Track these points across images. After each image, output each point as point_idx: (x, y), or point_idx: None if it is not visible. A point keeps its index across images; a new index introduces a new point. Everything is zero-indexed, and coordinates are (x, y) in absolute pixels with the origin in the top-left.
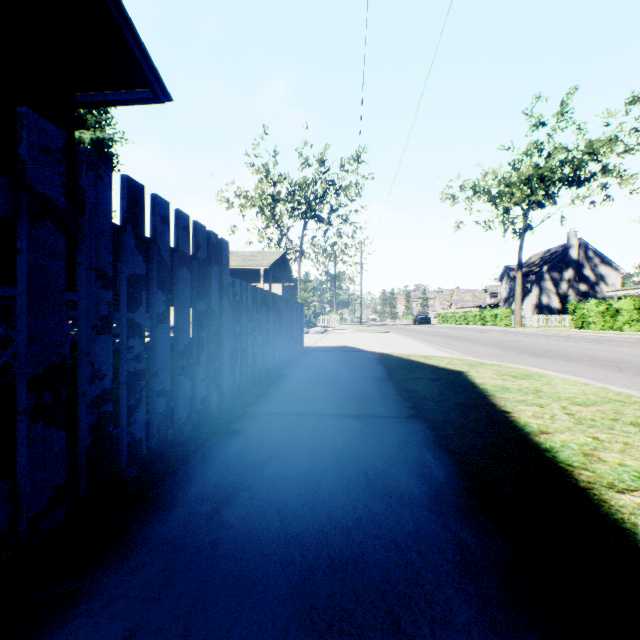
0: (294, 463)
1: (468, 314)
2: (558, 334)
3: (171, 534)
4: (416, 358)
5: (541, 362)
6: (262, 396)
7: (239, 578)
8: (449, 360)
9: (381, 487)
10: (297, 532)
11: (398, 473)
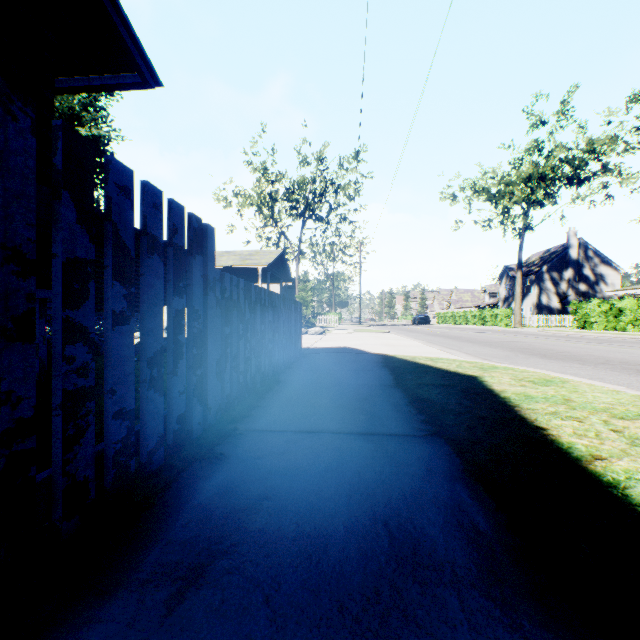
0: (291, 507)
1: (468, 314)
2: (561, 334)
3: None
4: (422, 361)
5: (555, 365)
6: (255, 407)
7: None
8: (458, 363)
9: (410, 550)
10: None
11: (430, 524)
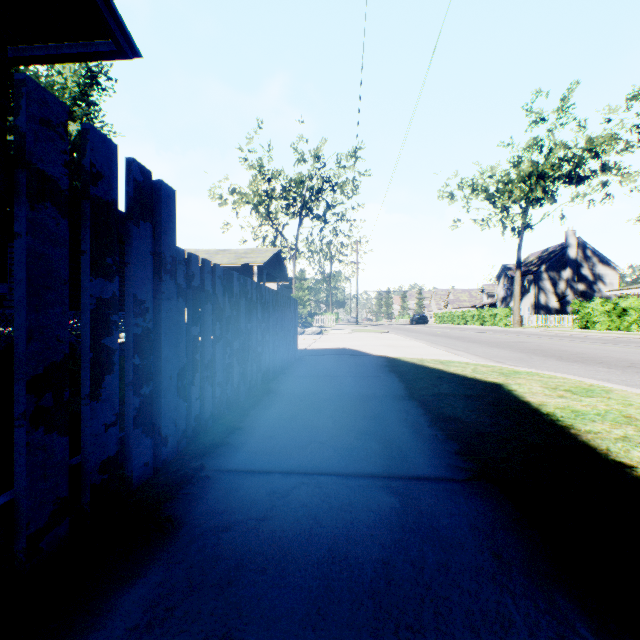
0: None
1: (466, 314)
2: (564, 334)
3: None
4: (432, 364)
5: (578, 368)
6: (235, 430)
7: None
8: (473, 367)
9: None
10: None
11: None
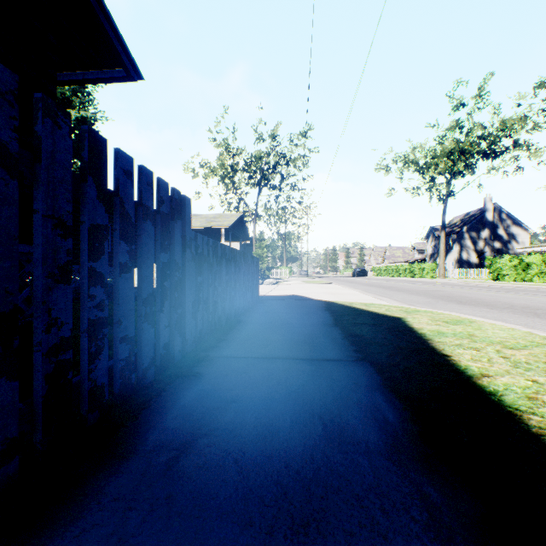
0: (252, 407)
1: (399, 268)
2: (477, 285)
3: (126, 488)
4: (358, 306)
5: (467, 309)
6: (222, 340)
7: (194, 543)
8: (387, 307)
9: (337, 433)
10: (255, 485)
11: (353, 418)
